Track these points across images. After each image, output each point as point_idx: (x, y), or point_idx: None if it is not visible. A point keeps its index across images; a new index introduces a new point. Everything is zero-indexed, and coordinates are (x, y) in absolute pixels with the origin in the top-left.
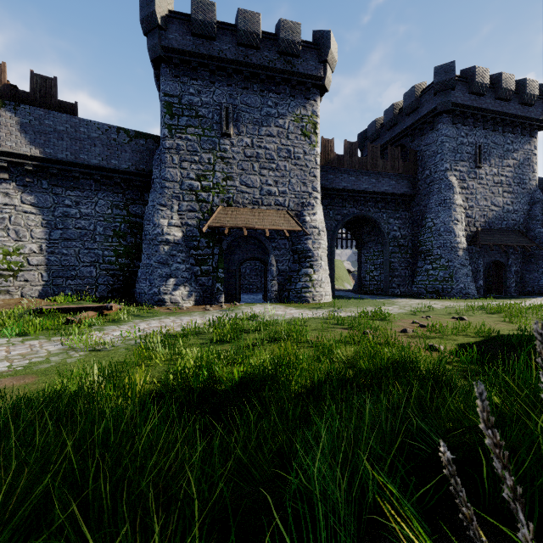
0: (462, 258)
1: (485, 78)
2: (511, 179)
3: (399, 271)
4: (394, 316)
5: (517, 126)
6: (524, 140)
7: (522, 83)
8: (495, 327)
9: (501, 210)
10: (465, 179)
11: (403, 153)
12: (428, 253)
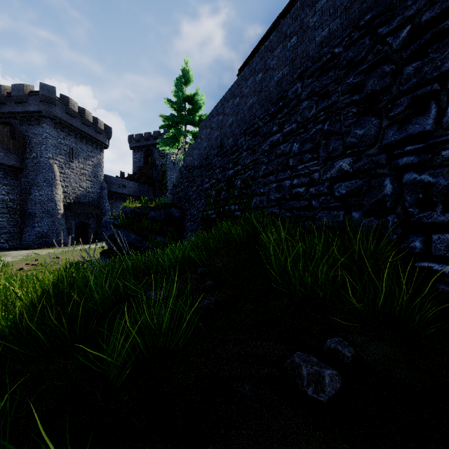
0: (61, 220)
1: (76, 108)
2: (91, 173)
3: (8, 229)
4: (12, 262)
5: (94, 143)
6: (98, 152)
7: (96, 120)
8: (75, 259)
9: (86, 191)
10: (63, 167)
11: (11, 129)
12: (36, 215)
